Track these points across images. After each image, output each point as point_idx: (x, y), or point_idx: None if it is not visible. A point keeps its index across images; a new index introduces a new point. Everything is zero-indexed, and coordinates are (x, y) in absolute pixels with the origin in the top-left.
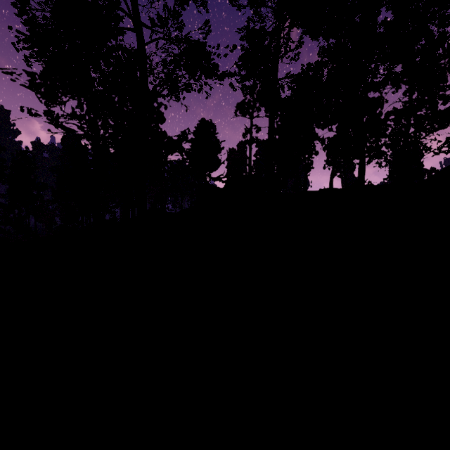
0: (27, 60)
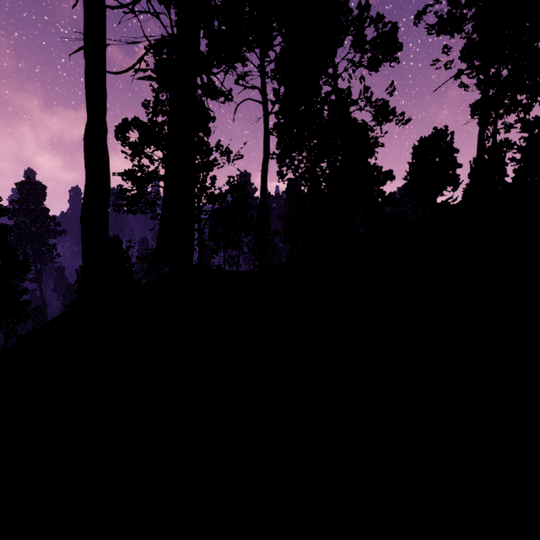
0: None
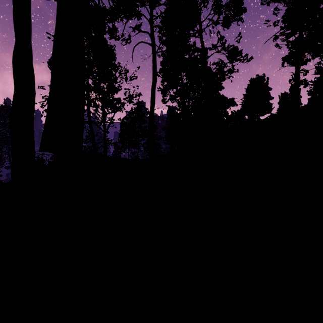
0: None
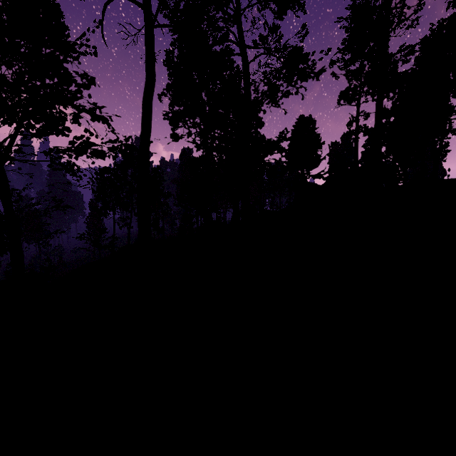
0: (159, 97)
